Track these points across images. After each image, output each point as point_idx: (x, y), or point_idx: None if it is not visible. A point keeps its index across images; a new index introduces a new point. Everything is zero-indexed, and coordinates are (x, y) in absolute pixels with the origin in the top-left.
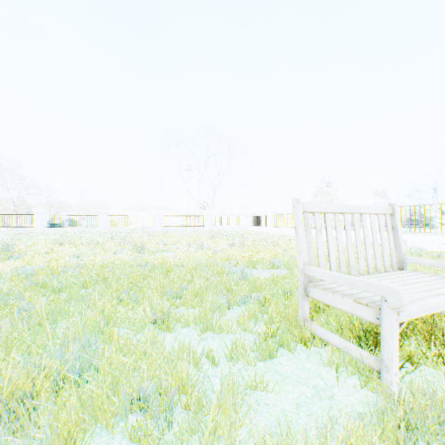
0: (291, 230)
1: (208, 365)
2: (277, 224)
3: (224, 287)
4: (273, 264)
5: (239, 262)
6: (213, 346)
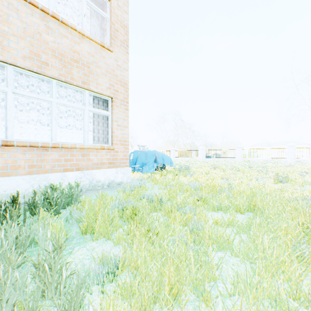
0: None
1: None
2: None
3: None
4: None
5: None
6: None
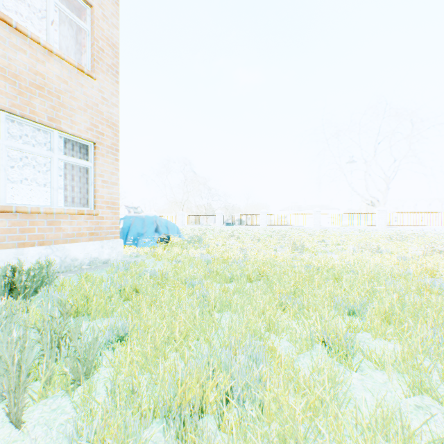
0: None
1: None
2: None
3: (441, 318)
4: None
5: None
6: None
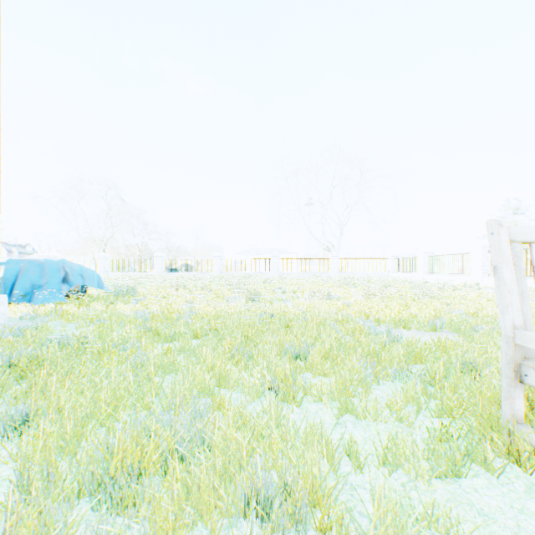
0: (456, 277)
1: (349, 466)
2: (432, 270)
3: (364, 352)
4: (435, 324)
5: (381, 319)
6: (354, 437)
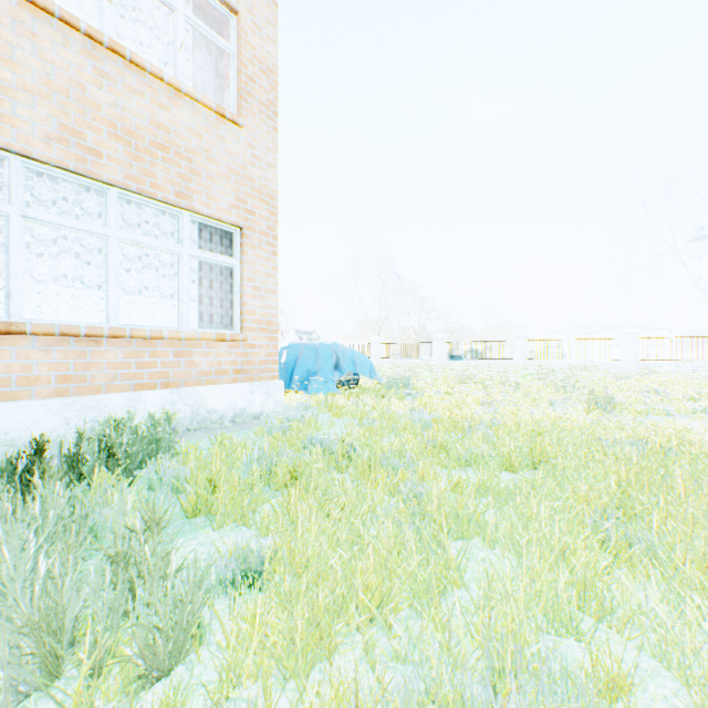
0: None
1: None
2: None
3: None
4: None
5: None
6: None
